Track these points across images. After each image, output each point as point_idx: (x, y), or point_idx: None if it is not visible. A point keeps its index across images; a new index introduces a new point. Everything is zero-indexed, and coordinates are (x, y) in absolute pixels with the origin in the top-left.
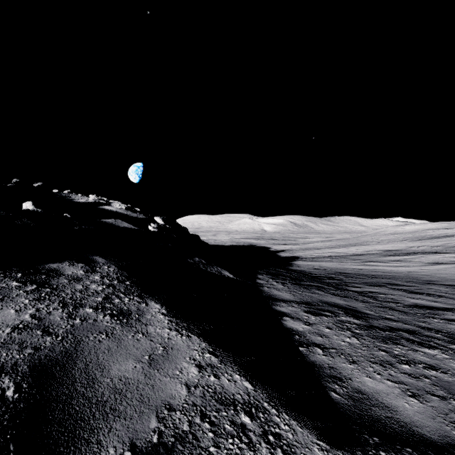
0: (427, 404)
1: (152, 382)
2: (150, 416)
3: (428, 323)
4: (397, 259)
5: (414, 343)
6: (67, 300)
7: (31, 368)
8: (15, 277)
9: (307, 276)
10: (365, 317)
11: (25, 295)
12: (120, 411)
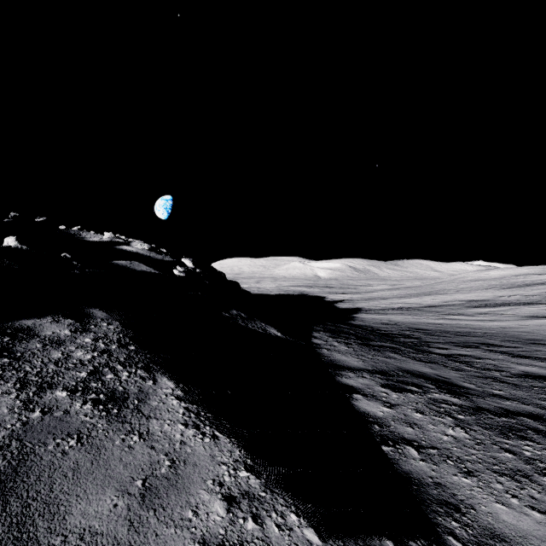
0: None
1: (141, 539)
2: None
3: None
4: (485, 312)
5: None
6: (31, 377)
7: None
8: None
9: (375, 333)
10: (466, 393)
11: None
12: None
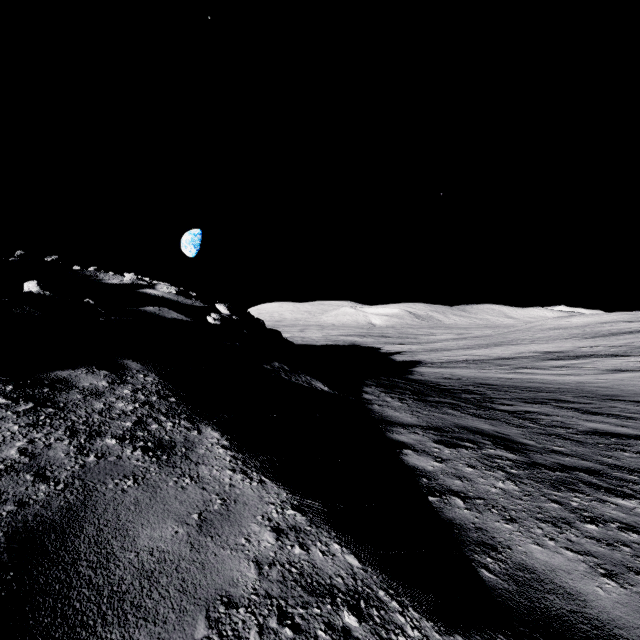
0: (631, 588)
1: (202, 557)
2: (196, 618)
3: (616, 459)
4: (562, 365)
5: (600, 489)
6: (79, 426)
7: (9, 537)
8: (3, 391)
9: (434, 388)
10: (524, 449)
11: (14, 418)
12: (147, 610)
